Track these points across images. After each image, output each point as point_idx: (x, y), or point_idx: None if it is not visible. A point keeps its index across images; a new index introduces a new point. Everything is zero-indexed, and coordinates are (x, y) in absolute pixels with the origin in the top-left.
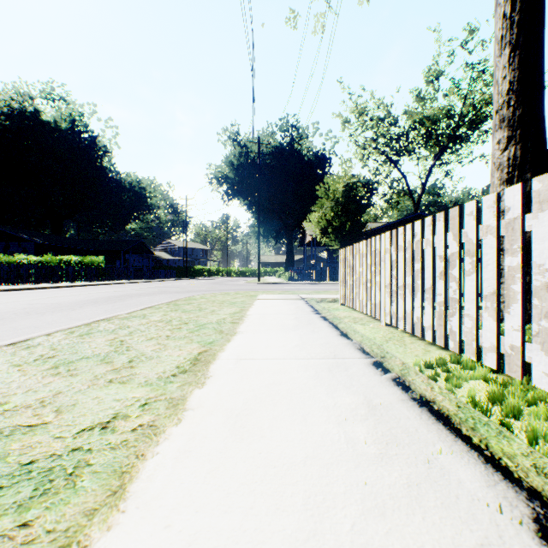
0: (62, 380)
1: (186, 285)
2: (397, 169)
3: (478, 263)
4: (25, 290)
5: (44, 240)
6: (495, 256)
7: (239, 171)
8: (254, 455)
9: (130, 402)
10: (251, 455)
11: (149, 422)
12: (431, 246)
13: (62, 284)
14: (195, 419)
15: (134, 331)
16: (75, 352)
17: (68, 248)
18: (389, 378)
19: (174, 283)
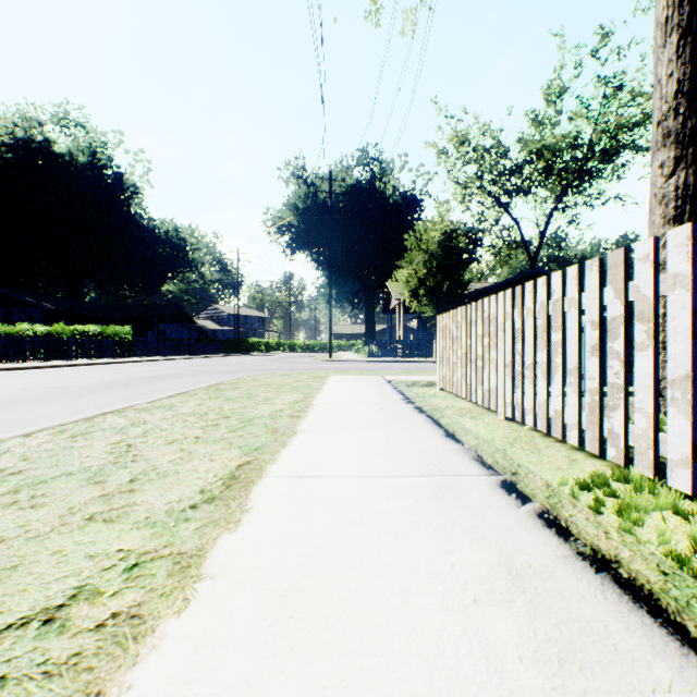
0: (15, 516)
1: (236, 363)
2: (508, 214)
3: (657, 331)
4: (26, 370)
5: (55, 305)
6: (689, 320)
7: (305, 217)
8: (313, 695)
9: (110, 561)
10: (306, 695)
11: (131, 608)
12: (577, 307)
13: (76, 362)
14: (214, 599)
15: (150, 430)
16: (55, 464)
17: (87, 316)
18: (531, 511)
19: (221, 361)
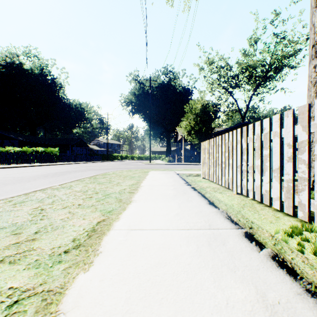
0: None
1: (106, 165)
2: (232, 97)
3: None
4: (8, 168)
5: (24, 138)
6: None
7: (138, 98)
8: None
9: (0, 298)
10: None
11: None
12: (279, 136)
13: (32, 164)
14: None
15: (56, 200)
16: None
17: (39, 143)
18: (267, 255)
19: (99, 164)
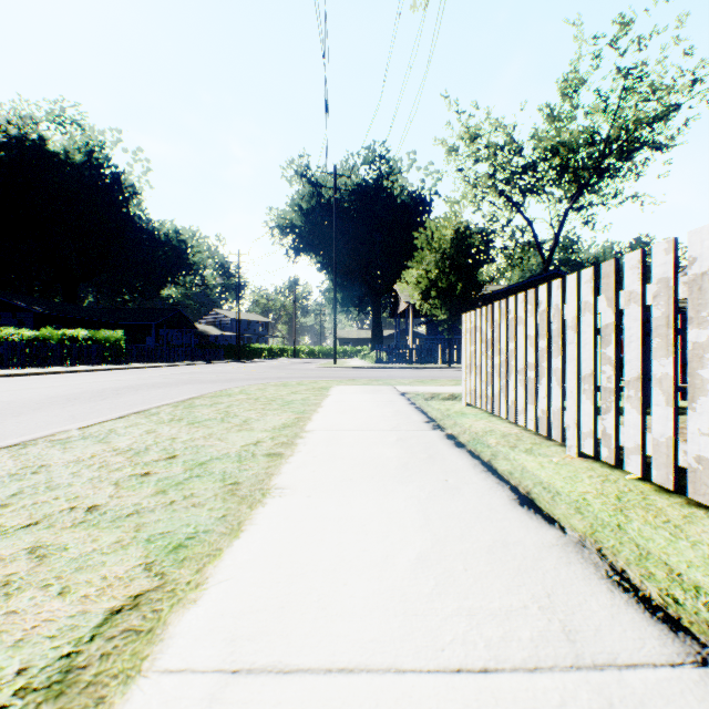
0: None
1: (232, 370)
2: (521, 215)
3: None
4: None
5: (47, 309)
6: None
7: (309, 217)
8: None
9: None
10: None
11: None
12: None
13: (59, 369)
14: None
15: (28, 488)
16: None
17: (81, 320)
18: None
19: (217, 368)
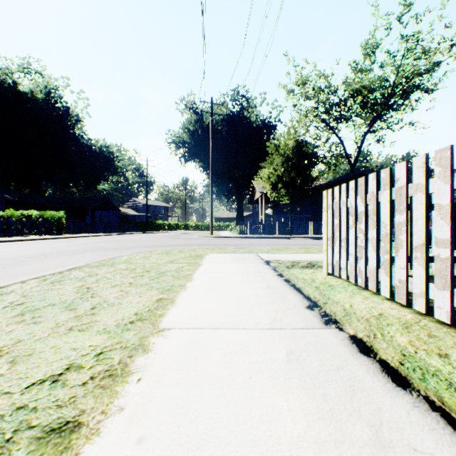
0: None
1: (137, 239)
2: (335, 135)
3: None
4: None
5: (15, 196)
6: None
7: (195, 136)
8: None
9: None
10: None
11: None
12: None
13: (10, 238)
14: None
15: None
16: None
17: (40, 205)
18: None
19: (128, 237)
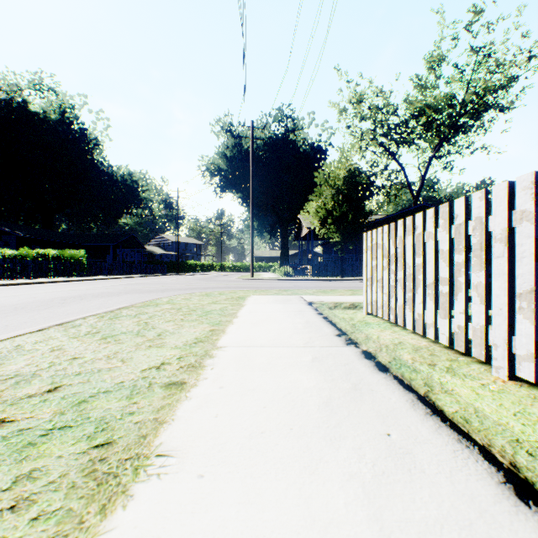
0: None
1: (169, 281)
2: (396, 161)
3: None
4: None
5: (27, 233)
6: None
7: (232, 163)
8: None
9: None
10: None
11: None
12: None
13: (29, 280)
14: None
15: None
16: None
17: (54, 242)
18: None
19: (158, 279)
